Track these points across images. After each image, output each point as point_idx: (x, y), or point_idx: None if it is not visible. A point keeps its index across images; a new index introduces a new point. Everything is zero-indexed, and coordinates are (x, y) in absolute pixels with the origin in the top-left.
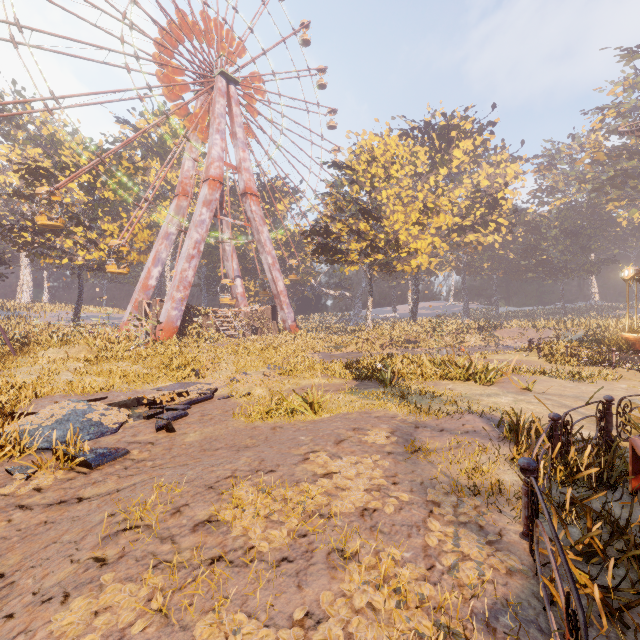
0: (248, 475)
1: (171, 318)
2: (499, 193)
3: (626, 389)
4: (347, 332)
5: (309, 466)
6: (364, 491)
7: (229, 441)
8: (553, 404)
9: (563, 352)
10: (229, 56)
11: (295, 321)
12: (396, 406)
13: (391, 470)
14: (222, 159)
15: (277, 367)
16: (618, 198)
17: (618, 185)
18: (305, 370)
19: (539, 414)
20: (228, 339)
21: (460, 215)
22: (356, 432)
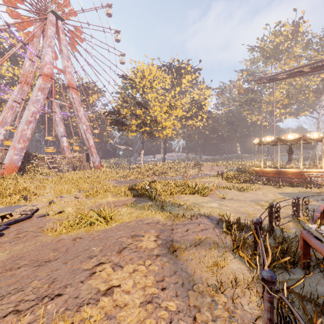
0: (31, 306)
1: (13, 160)
2: (202, 102)
3: (263, 194)
4: (130, 168)
5: (94, 282)
6: (139, 304)
7: (33, 257)
8: (237, 205)
9: (232, 177)
10: (58, 3)
11: (100, 162)
12: (158, 214)
13: (159, 274)
14: (52, 64)
15: (85, 191)
16: (248, 110)
17: (248, 104)
18: (103, 192)
19: (233, 212)
20: (56, 173)
21: (185, 111)
22: (134, 239)
